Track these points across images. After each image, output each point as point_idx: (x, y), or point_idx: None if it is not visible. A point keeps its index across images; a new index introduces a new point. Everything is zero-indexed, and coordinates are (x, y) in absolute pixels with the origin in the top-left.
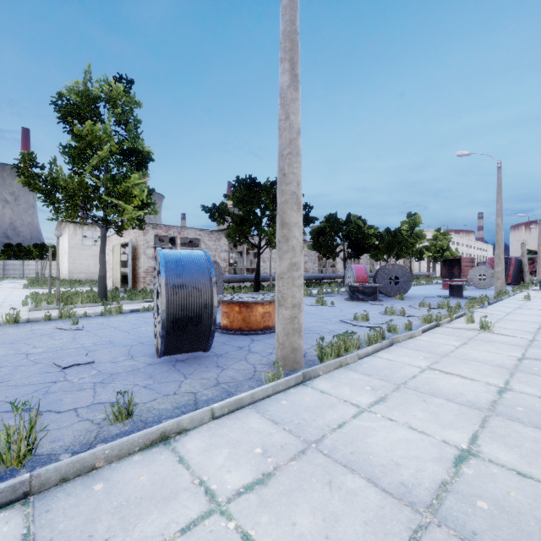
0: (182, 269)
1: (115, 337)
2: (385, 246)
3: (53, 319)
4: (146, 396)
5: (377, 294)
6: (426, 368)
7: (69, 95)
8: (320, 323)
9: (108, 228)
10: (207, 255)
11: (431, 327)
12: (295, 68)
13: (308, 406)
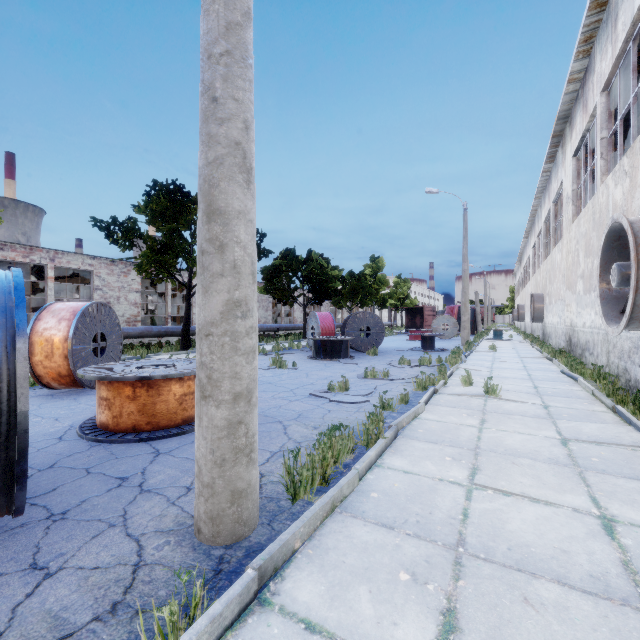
0: None
1: None
2: (349, 291)
3: None
4: None
5: (348, 350)
6: (469, 484)
7: None
8: (281, 400)
9: None
10: (15, 280)
11: (430, 396)
12: None
13: None
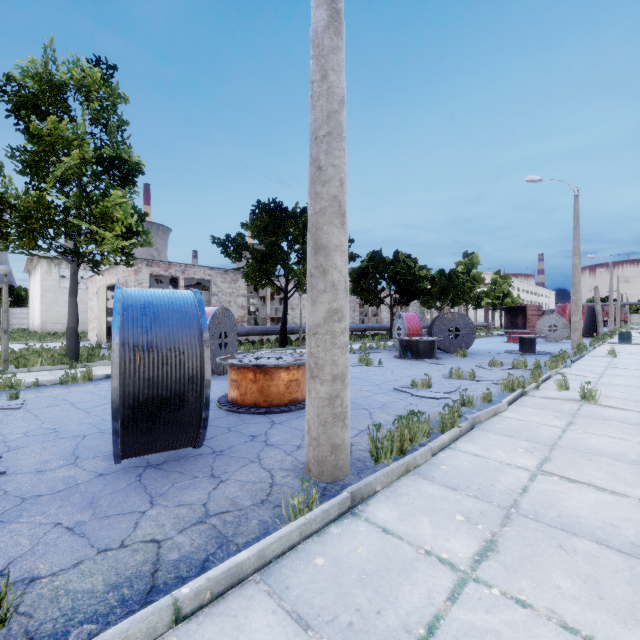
0: (152, 319)
1: (64, 421)
2: (438, 291)
3: None
4: (64, 556)
5: (435, 350)
6: (536, 470)
7: (23, 79)
8: (367, 392)
9: (80, 263)
10: (198, 297)
11: (516, 397)
12: None
13: (363, 569)
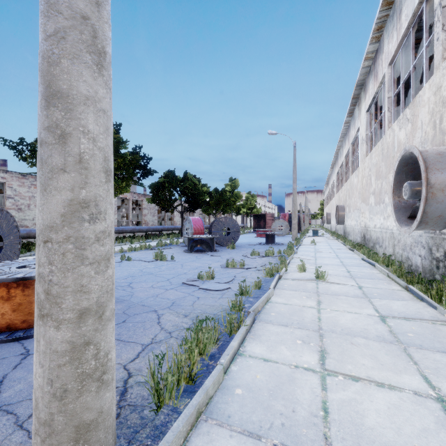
0: None
1: None
2: (214, 202)
3: None
4: None
5: (214, 245)
6: (321, 370)
7: None
8: (159, 289)
9: None
10: None
11: (277, 281)
12: None
13: None
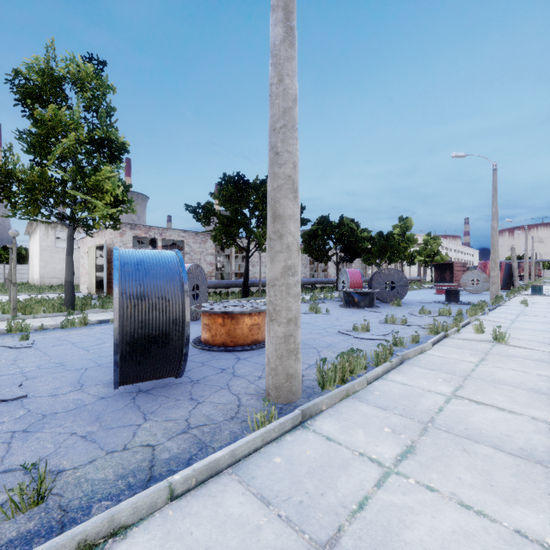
0: (144, 273)
1: (68, 357)
2: (377, 250)
3: (0, 333)
4: (81, 456)
5: (373, 300)
6: (451, 395)
7: (29, 73)
8: (316, 335)
9: (76, 227)
10: (179, 256)
11: (440, 339)
12: (290, 18)
13: (311, 466)
